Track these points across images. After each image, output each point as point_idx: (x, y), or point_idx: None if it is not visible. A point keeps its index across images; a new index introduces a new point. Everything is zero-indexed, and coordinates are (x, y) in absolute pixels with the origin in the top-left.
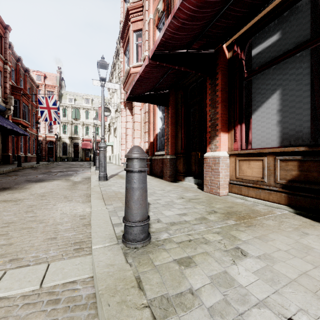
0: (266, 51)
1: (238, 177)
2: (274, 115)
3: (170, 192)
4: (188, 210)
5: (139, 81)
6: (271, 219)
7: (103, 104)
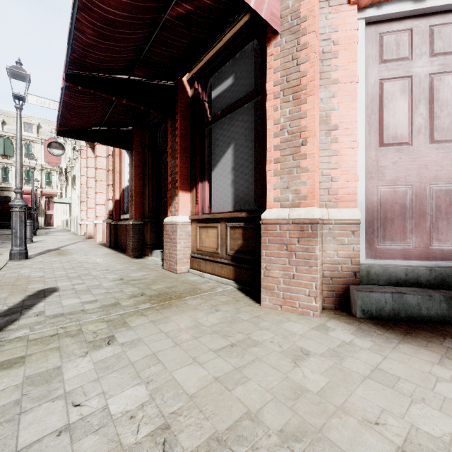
0: (223, 96)
1: (198, 249)
2: (229, 174)
3: (112, 273)
4: (107, 295)
5: (67, 109)
6: (201, 298)
7: (19, 137)
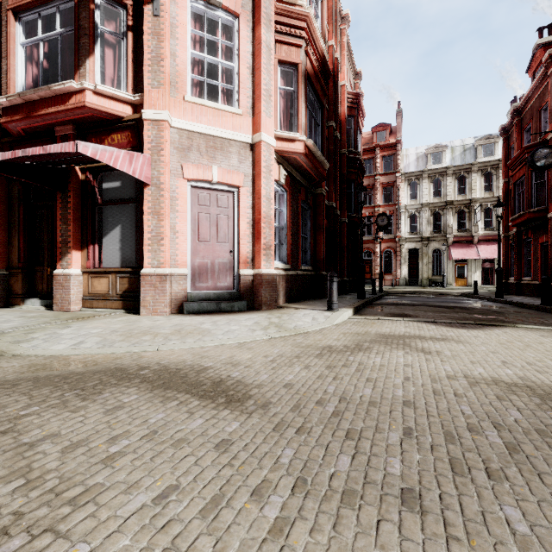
0: (113, 191)
1: (91, 293)
2: (118, 243)
3: (3, 315)
4: (31, 321)
5: None
6: (104, 317)
7: None
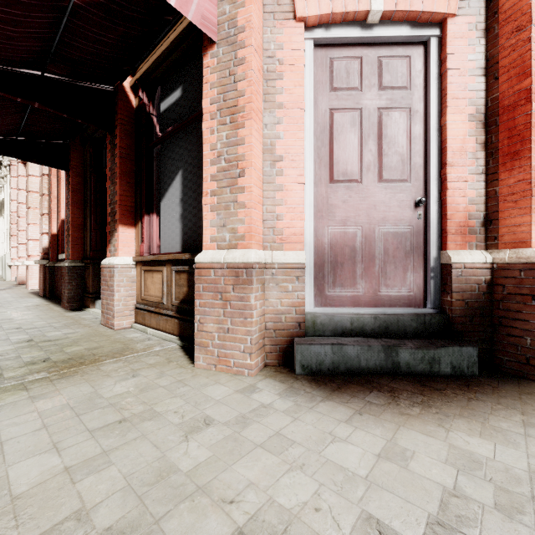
0: (172, 110)
1: (143, 298)
2: (178, 206)
3: (23, 332)
4: None
5: None
6: (125, 361)
7: None
